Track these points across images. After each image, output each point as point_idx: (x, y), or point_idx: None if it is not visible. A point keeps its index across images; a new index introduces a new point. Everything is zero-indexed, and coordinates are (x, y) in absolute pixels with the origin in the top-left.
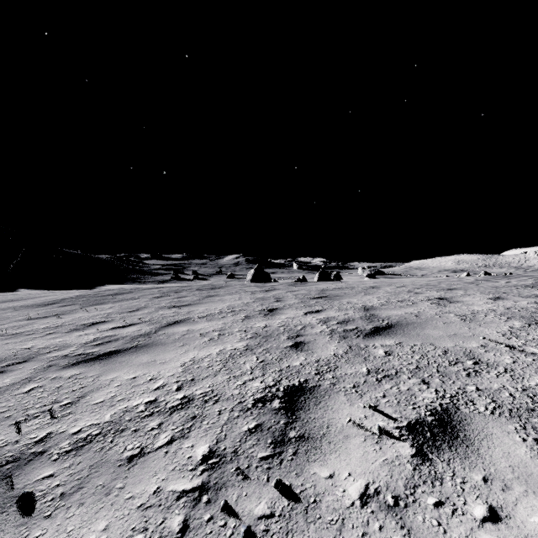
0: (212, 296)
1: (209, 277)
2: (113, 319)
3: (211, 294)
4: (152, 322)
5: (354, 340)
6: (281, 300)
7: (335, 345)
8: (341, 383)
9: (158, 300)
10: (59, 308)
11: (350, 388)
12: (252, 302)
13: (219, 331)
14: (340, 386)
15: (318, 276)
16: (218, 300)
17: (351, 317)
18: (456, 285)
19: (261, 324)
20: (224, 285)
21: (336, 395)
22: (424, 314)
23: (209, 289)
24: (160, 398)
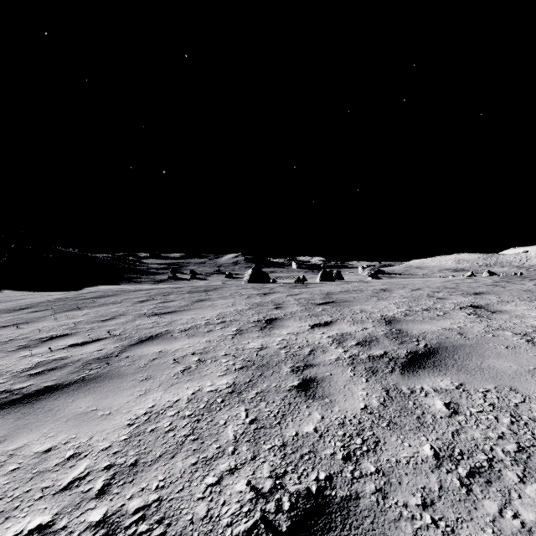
0: (202, 300)
1: (207, 277)
2: (78, 332)
3: (202, 298)
4: (122, 337)
5: (389, 378)
6: (281, 307)
7: (364, 388)
8: (397, 491)
9: (141, 305)
10: (27, 315)
11: (420, 510)
12: (247, 309)
13: (200, 355)
14: (397, 500)
15: (320, 277)
16: (209, 306)
17: (373, 334)
18: (480, 288)
19: (255, 343)
20: (219, 286)
21: (397, 534)
22: (470, 332)
23: (202, 291)
24: (60, 517)
